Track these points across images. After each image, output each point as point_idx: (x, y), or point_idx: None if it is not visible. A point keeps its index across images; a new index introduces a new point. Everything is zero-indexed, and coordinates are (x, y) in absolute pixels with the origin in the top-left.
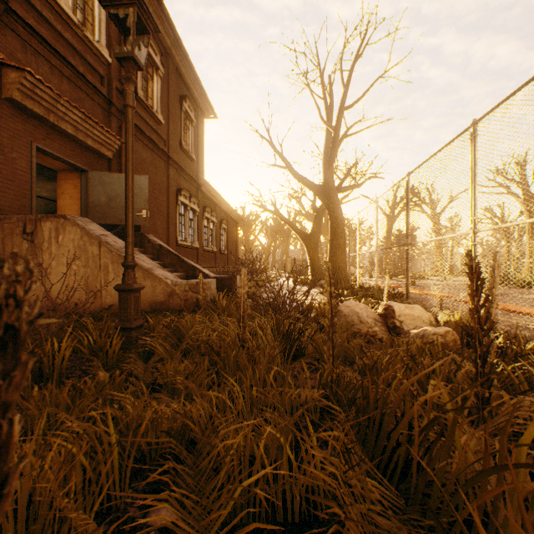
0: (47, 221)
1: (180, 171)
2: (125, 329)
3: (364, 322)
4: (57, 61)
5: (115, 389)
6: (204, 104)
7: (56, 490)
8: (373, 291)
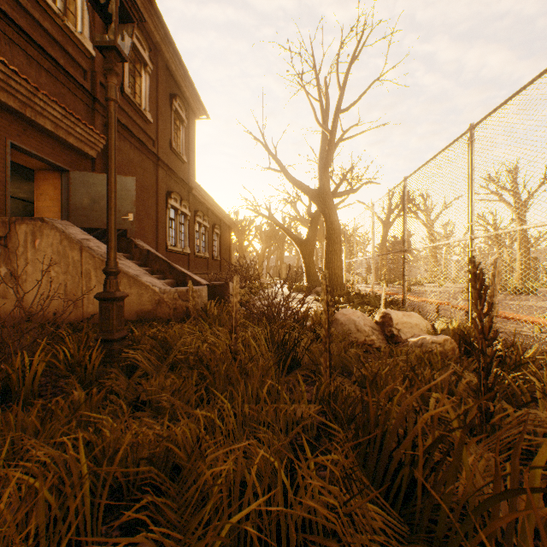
0: (23, 224)
1: (170, 173)
2: (107, 341)
3: (361, 331)
4: (35, 51)
5: (92, 408)
6: (195, 104)
7: (11, 535)
8: (369, 298)
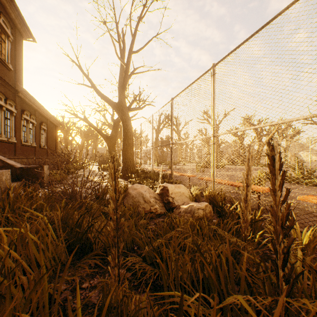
0: None
1: None
2: None
3: (147, 202)
4: None
5: None
6: (21, 26)
7: None
8: (151, 174)
